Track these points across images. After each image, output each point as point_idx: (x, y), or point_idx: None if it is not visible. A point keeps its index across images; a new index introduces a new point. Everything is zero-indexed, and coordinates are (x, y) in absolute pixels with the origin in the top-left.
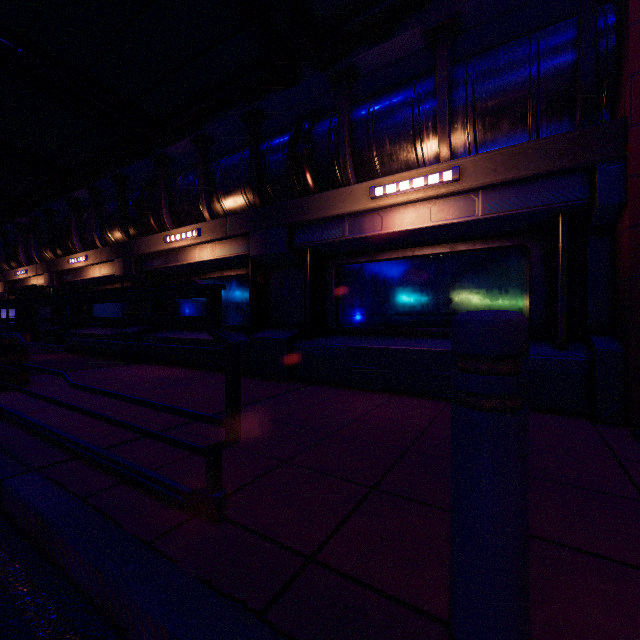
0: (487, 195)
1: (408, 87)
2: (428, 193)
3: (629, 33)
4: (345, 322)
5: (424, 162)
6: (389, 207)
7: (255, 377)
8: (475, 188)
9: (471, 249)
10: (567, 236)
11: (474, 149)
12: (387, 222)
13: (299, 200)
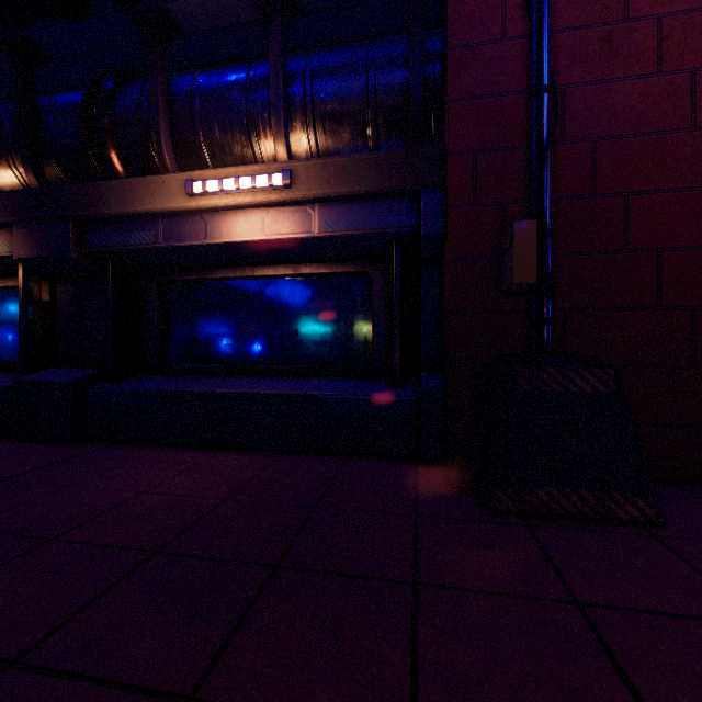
0: (324, 210)
1: (243, 64)
2: (257, 198)
3: (447, 57)
4: (172, 357)
5: (264, 162)
6: (215, 210)
7: (21, 441)
8: (310, 199)
9: (316, 273)
10: (405, 266)
11: (317, 156)
12: (213, 229)
13: (90, 184)
